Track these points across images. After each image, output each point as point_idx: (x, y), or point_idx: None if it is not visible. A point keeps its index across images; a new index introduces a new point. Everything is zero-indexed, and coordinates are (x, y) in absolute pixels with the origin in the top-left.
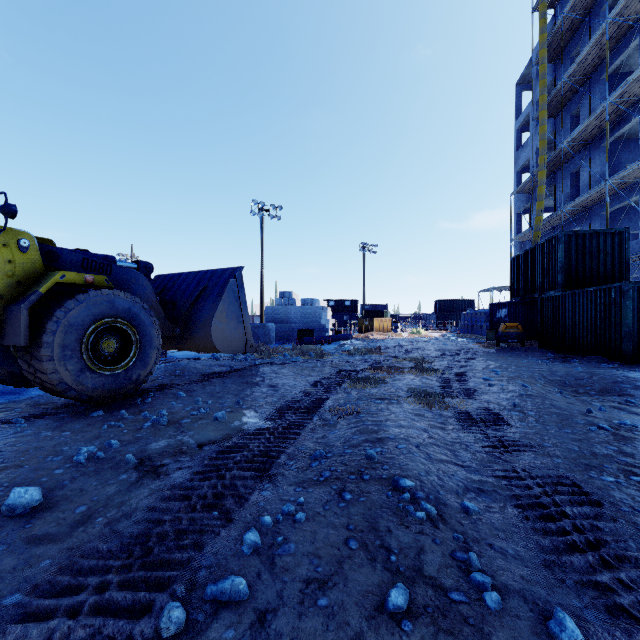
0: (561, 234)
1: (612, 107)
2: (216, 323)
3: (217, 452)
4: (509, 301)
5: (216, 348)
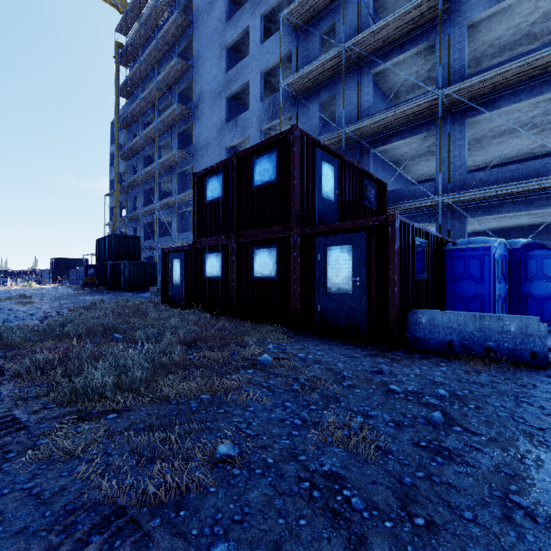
0: (113, 235)
1: (144, 176)
2: None
3: None
4: (95, 264)
5: None
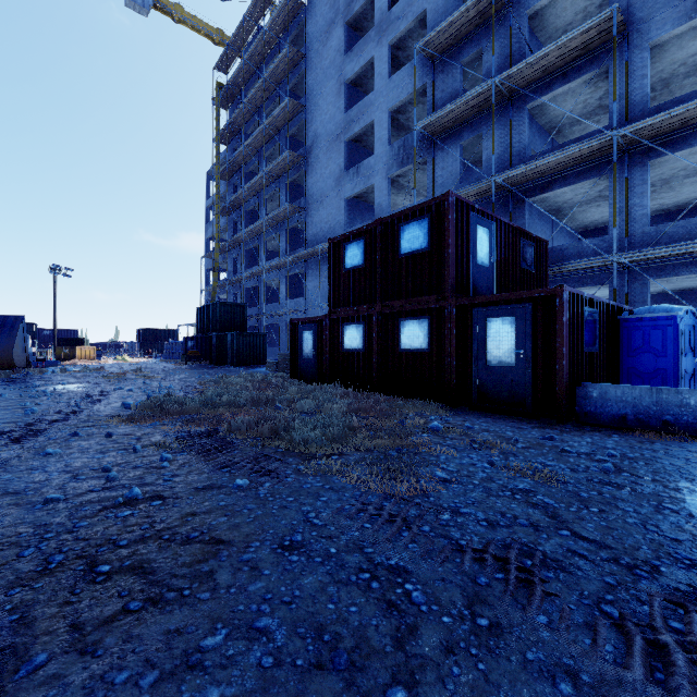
0: (218, 303)
1: (247, 234)
2: (15, 349)
3: (83, 387)
4: (196, 336)
5: (15, 364)
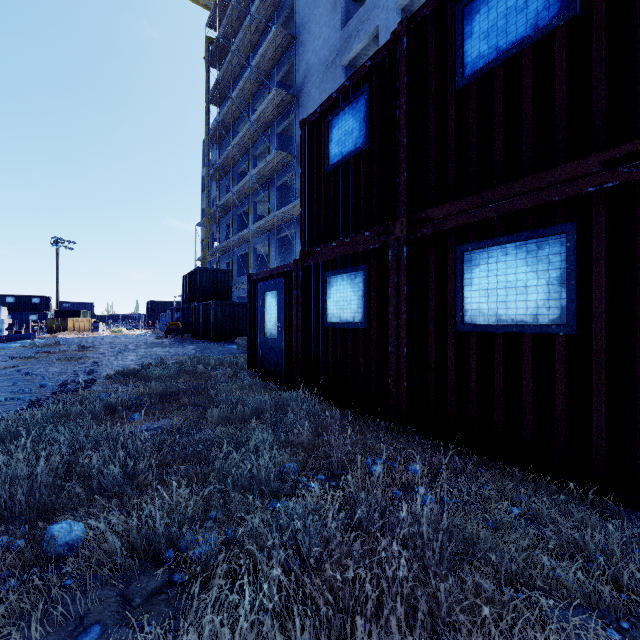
0: (198, 268)
1: (236, 195)
2: None
3: None
4: (182, 307)
5: None
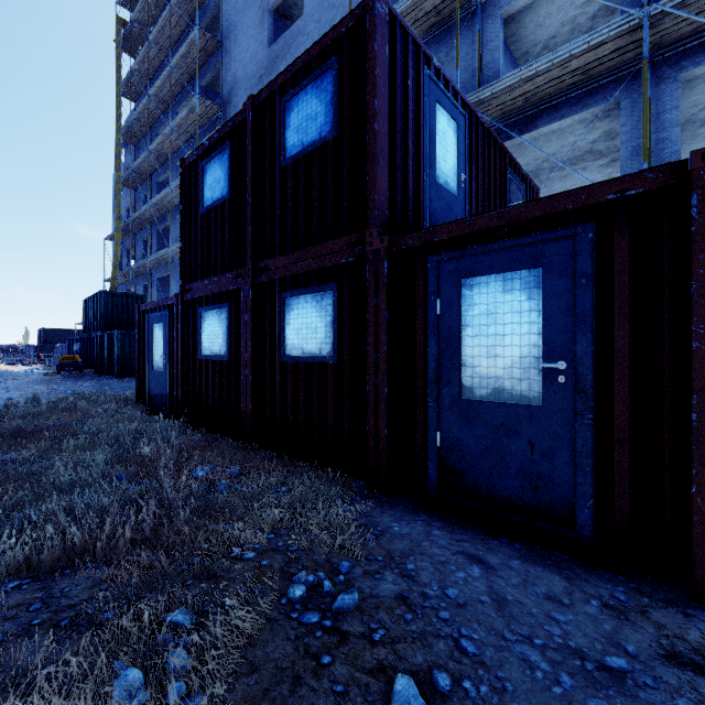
0: (102, 292)
1: (155, 208)
2: None
3: None
4: (82, 336)
5: None
